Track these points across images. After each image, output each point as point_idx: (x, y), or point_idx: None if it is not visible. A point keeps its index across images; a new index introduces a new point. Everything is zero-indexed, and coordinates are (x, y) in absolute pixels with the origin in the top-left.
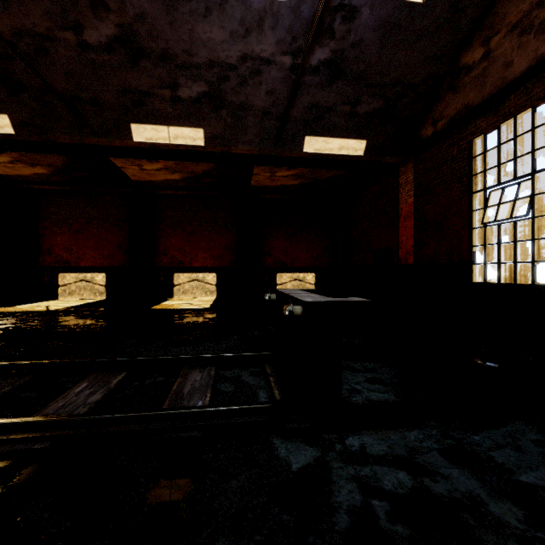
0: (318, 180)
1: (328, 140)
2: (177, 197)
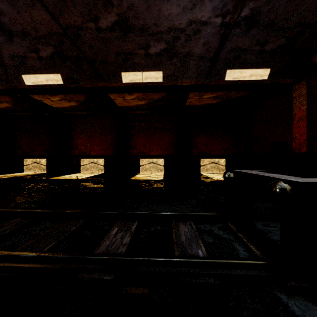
0: (230, 99)
1: (242, 71)
2: (141, 114)
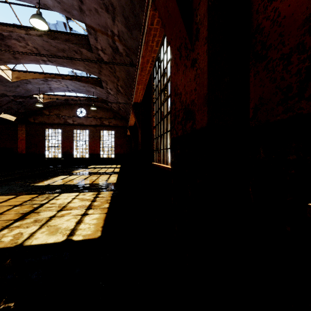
0: None
1: (8, 115)
2: None
